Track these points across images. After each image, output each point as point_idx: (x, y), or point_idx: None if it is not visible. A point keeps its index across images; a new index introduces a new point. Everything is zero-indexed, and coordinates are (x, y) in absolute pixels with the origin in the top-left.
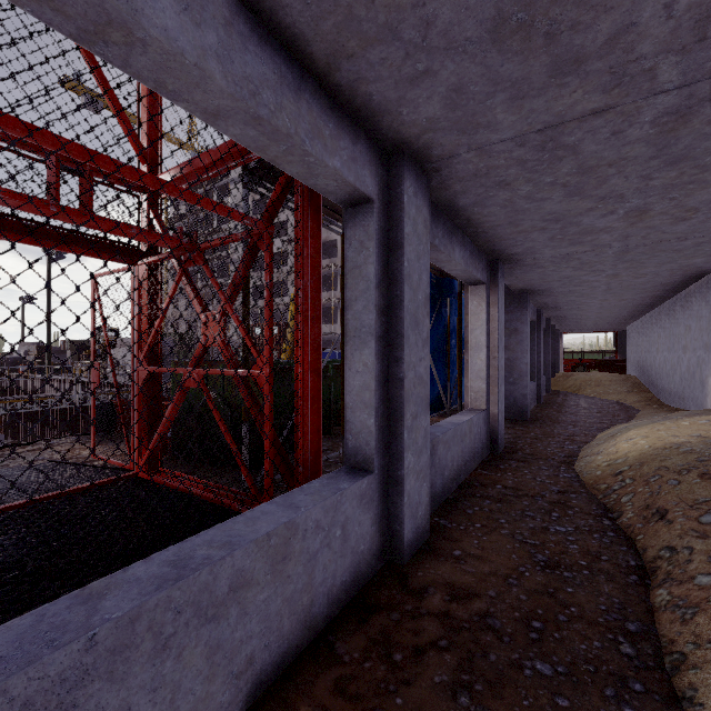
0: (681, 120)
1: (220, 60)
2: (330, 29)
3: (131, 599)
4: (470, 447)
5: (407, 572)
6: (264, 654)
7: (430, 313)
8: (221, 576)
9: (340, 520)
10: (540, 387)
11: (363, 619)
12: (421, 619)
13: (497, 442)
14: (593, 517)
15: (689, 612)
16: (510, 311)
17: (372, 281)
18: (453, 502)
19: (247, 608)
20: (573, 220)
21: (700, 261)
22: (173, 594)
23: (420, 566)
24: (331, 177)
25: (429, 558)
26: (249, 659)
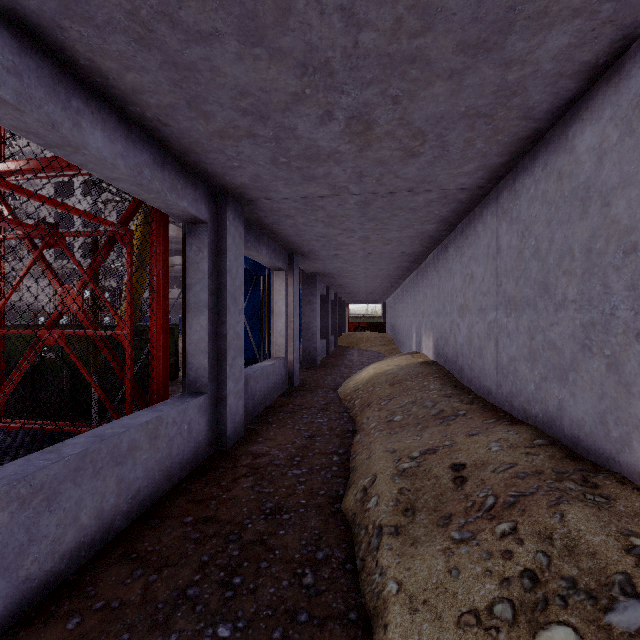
0: (367, 205)
1: (123, 158)
2: (186, 142)
3: (80, 448)
4: (273, 382)
5: (229, 452)
6: (145, 490)
7: (248, 287)
8: (124, 441)
9: (187, 420)
10: (329, 343)
11: (203, 475)
12: (237, 468)
13: (293, 380)
14: (340, 413)
15: (364, 439)
16: (306, 288)
17: (207, 273)
18: (260, 417)
19: (136, 461)
20: (333, 238)
21: (406, 264)
22: (102, 446)
23: (237, 448)
24: (181, 210)
25: (243, 444)
26: (137, 490)
